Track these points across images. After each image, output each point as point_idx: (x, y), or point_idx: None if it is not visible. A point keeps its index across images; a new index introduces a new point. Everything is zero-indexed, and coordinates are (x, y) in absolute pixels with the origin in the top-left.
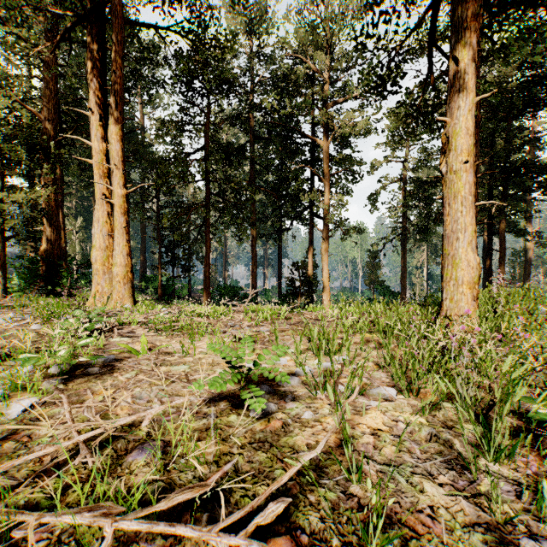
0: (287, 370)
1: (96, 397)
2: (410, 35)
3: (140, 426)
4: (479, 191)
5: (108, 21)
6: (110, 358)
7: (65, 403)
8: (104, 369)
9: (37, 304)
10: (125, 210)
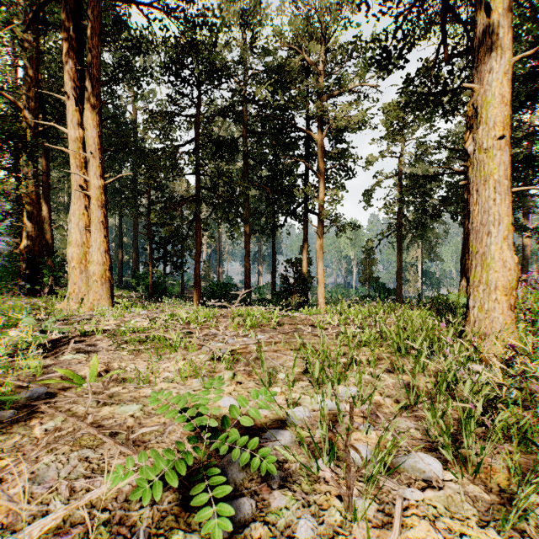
0: (275, 414)
1: None
2: None
3: None
4: None
5: None
6: (39, 392)
7: None
8: (17, 415)
9: None
10: (102, 203)
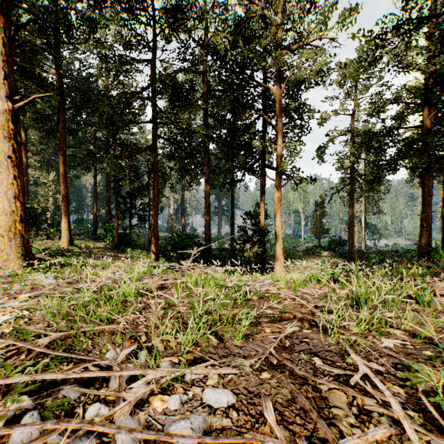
0: None
1: None
2: None
3: None
4: None
5: None
6: None
7: None
8: None
9: None
10: (11, 133)
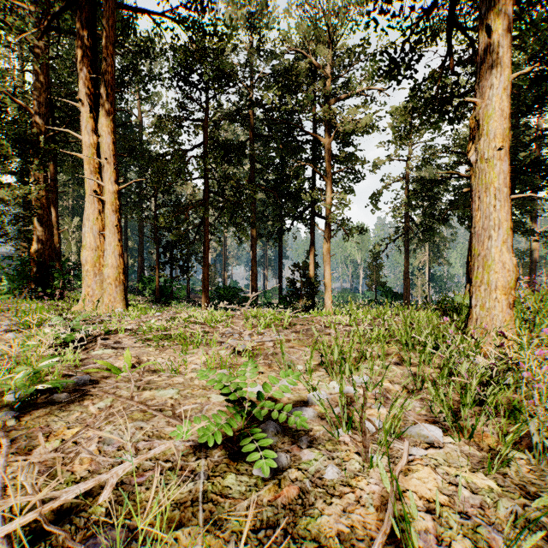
0: (297, 396)
1: (50, 443)
2: (428, 12)
3: (100, 495)
4: None
5: (100, 7)
6: (84, 379)
7: (2, 457)
8: (72, 396)
9: (16, 310)
10: (116, 208)
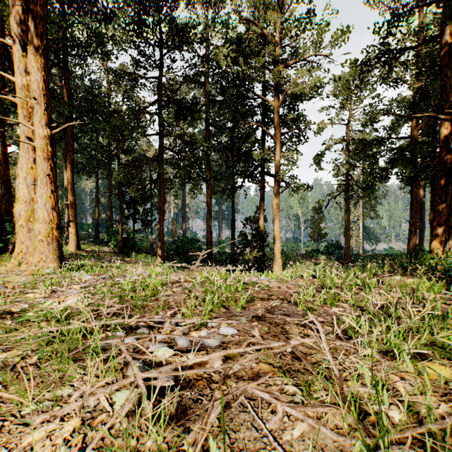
0: None
1: None
2: None
3: None
4: None
5: None
6: None
7: None
8: None
9: None
10: (49, 155)
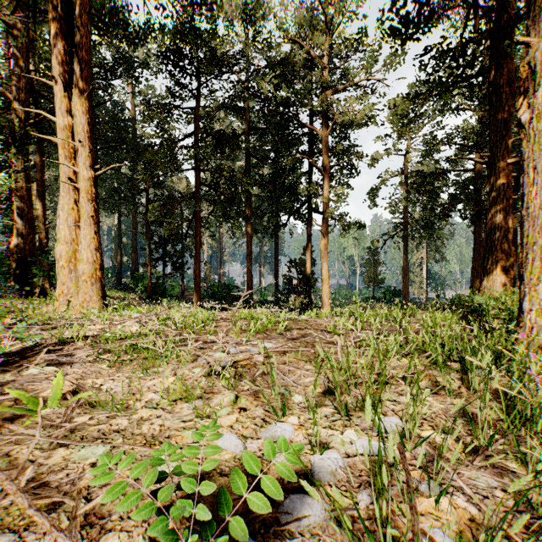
0: None
1: None
2: None
3: None
4: (513, 174)
5: None
6: None
7: None
8: None
9: None
10: (92, 196)
